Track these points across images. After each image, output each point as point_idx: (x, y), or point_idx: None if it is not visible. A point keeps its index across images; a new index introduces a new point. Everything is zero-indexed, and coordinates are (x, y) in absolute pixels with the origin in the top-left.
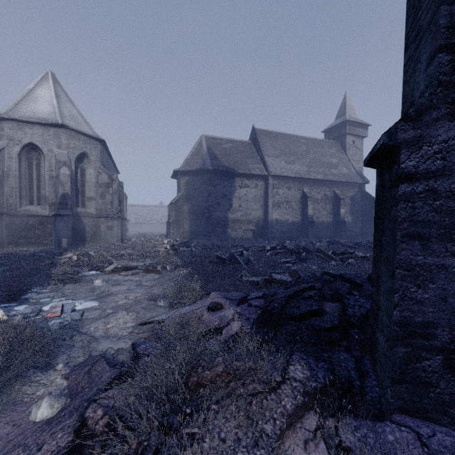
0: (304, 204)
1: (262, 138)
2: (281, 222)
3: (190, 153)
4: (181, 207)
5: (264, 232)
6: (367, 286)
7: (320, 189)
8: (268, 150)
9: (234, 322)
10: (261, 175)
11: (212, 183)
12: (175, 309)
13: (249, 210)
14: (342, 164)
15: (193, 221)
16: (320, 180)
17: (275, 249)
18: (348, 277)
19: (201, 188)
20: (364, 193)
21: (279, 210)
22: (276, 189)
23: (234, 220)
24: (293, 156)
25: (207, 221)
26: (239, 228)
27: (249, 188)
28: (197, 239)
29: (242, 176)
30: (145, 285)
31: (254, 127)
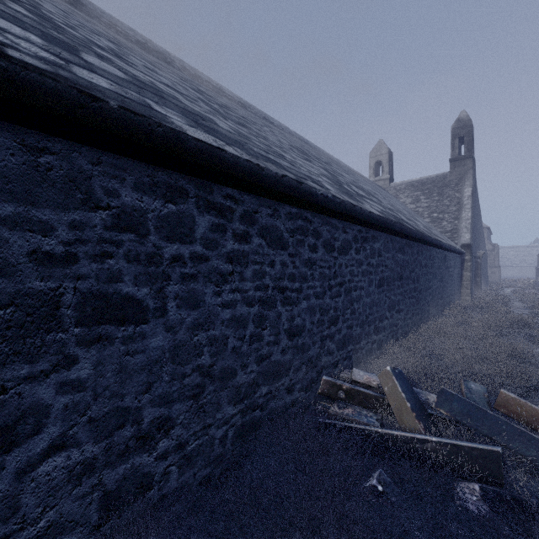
0: None
1: None
2: None
3: None
4: None
5: None
6: None
7: None
8: None
9: (537, 288)
10: None
11: None
12: None
13: None
14: None
15: None
16: None
17: None
18: None
19: None
20: None
21: None
22: None
23: None
24: None
25: None
26: None
27: None
28: None
29: None
30: None
31: None
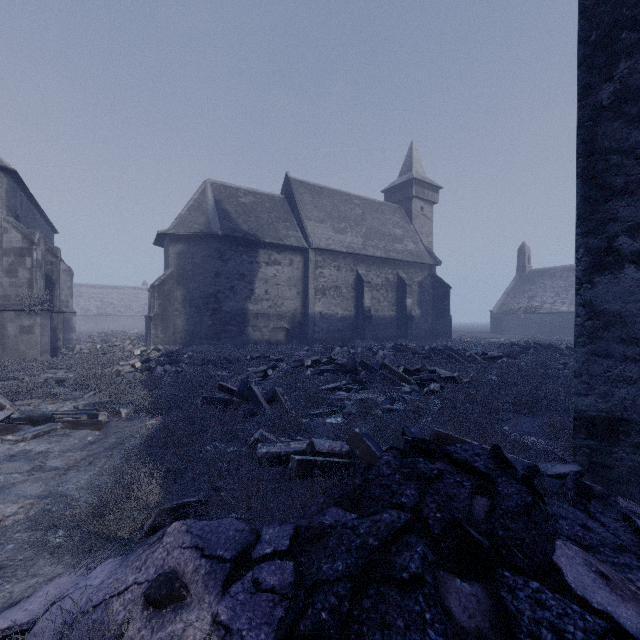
0: (359, 291)
1: (300, 192)
2: (327, 317)
3: (187, 207)
4: (171, 293)
5: (302, 332)
6: (504, 485)
7: (381, 271)
8: (308, 211)
9: None
10: (298, 248)
11: (222, 255)
12: (88, 558)
13: (280, 298)
14: (408, 237)
15: (190, 315)
16: (380, 259)
17: (319, 365)
18: (462, 458)
19: (204, 262)
20: (435, 277)
21: (325, 300)
22: (321, 269)
23: (257, 313)
24: (344, 222)
25: (215, 315)
26: (266, 326)
27: (280, 266)
28: (197, 345)
29: (269, 247)
30: (52, 467)
31: (289, 176)
